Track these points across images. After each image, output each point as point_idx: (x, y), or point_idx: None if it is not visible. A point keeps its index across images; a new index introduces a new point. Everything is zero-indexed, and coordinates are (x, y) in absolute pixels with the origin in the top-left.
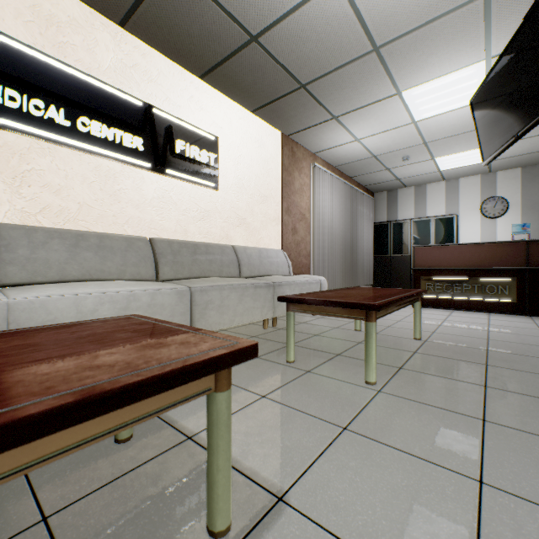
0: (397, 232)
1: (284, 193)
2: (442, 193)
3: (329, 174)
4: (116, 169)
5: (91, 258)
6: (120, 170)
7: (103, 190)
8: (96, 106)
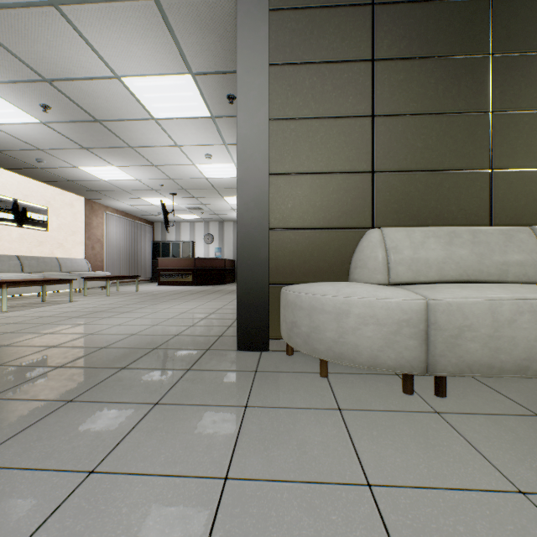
0: (165, 247)
1: (86, 229)
2: (189, 228)
3: (117, 216)
4: (1, 227)
5: None
6: (3, 228)
7: None
8: None
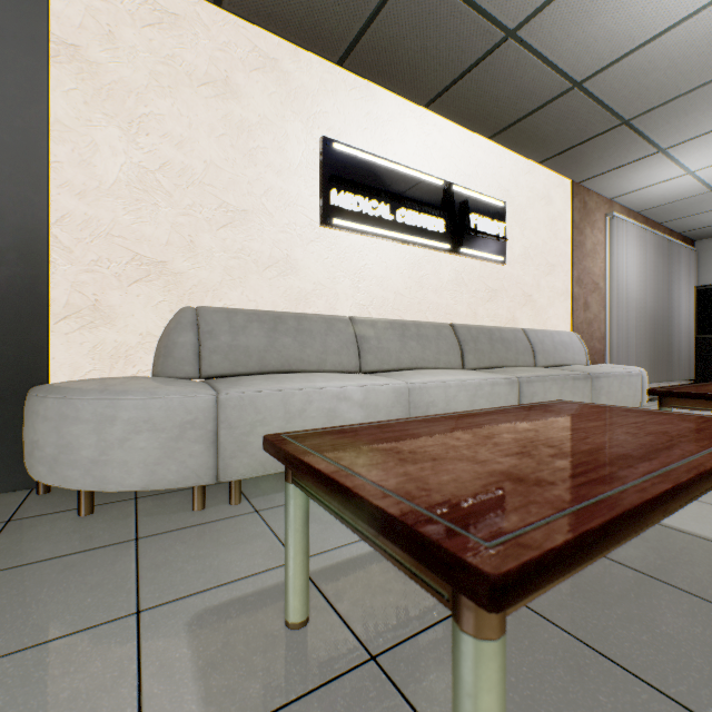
0: None
1: (573, 258)
2: None
3: (632, 225)
4: (420, 255)
5: (415, 346)
6: (423, 255)
7: (410, 278)
8: (408, 195)
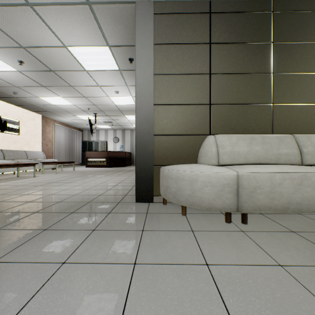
0: (90, 145)
1: (43, 134)
2: (104, 133)
3: (61, 126)
4: None
5: None
6: None
7: None
8: None
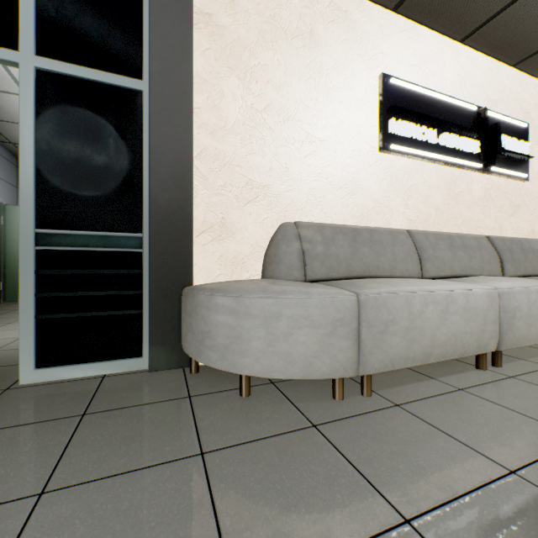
0: None
1: None
2: None
3: None
4: (455, 175)
5: (462, 256)
6: (458, 175)
7: (448, 195)
8: (448, 121)
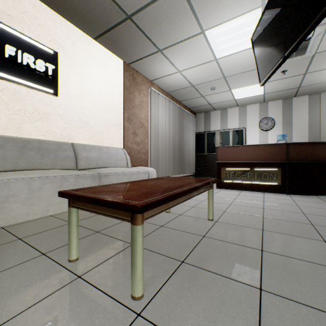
0: (209, 138)
1: (125, 106)
2: (237, 114)
3: (163, 97)
4: None
5: None
6: None
7: None
8: None
